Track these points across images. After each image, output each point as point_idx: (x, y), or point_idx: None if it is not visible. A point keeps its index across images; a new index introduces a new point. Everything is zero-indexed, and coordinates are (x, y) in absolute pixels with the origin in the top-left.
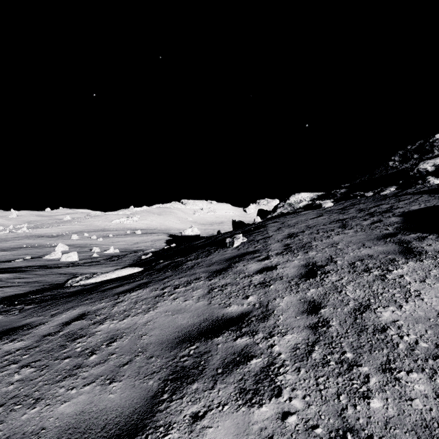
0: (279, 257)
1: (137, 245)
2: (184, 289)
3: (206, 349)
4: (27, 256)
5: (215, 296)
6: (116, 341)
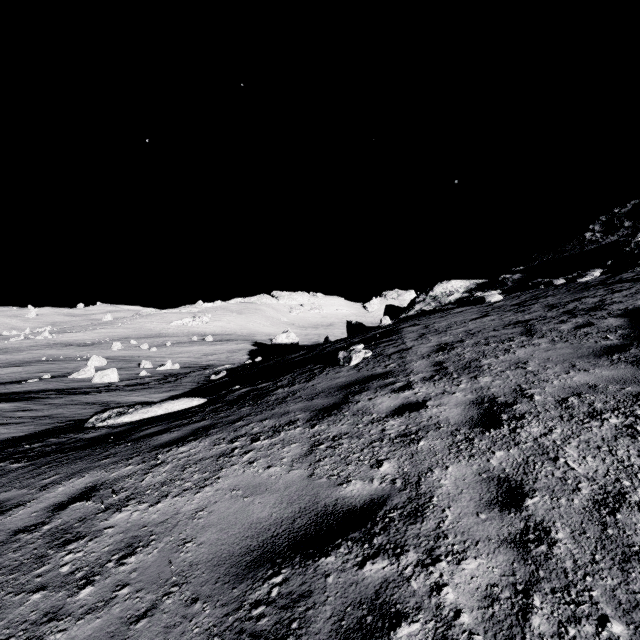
0: (428, 385)
1: (207, 357)
2: (267, 442)
3: (303, 586)
4: (45, 374)
5: (320, 460)
6: (137, 552)
